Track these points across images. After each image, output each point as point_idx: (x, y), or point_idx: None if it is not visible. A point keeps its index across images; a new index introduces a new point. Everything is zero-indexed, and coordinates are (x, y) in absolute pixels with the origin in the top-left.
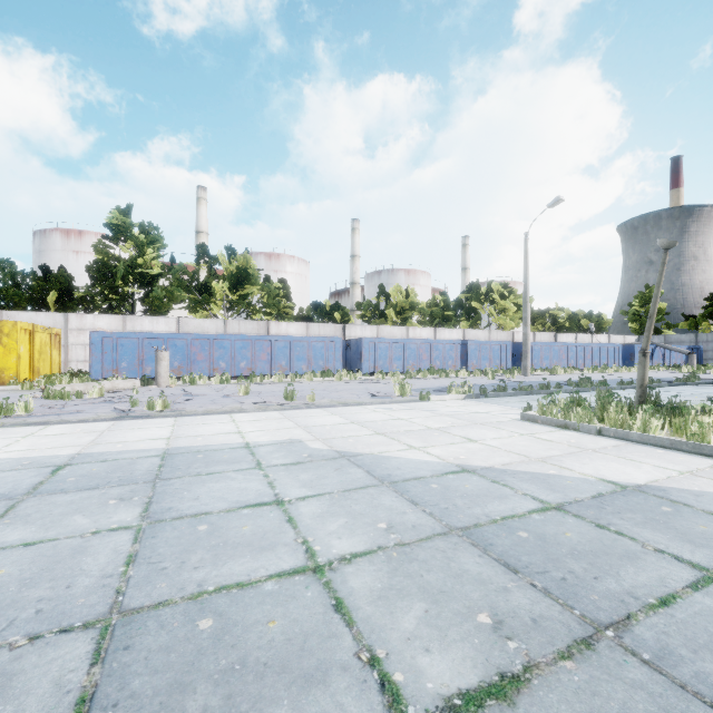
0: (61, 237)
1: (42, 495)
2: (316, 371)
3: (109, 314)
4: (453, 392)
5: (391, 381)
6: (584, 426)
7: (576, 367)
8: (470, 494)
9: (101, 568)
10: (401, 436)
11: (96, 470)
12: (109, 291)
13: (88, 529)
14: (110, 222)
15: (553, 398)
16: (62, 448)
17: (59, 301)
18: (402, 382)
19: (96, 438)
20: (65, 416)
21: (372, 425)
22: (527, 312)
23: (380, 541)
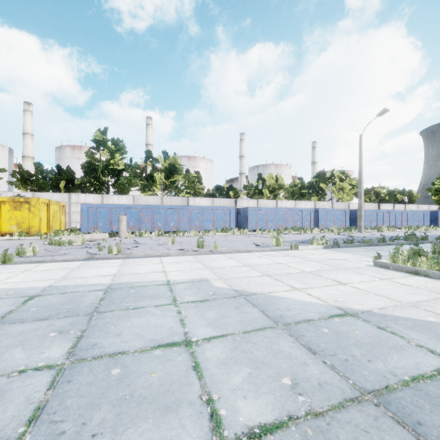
0: (70, 150)
1: (5, 324)
2: (218, 228)
3: (94, 194)
4: (315, 244)
5: (267, 235)
6: (434, 273)
7: (395, 226)
8: (363, 342)
9: (3, 426)
10: (283, 277)
11: (54, 301)
12: (94, 180)
13: (18, 366)
14: (95, 138)
15: (397, 249)
16: (42, 281)
17: (66, 186)
18: (277, 236)
19: (67, 273)
20: (56, 256)
21: (259, 267)
22: (361, 189)
23: (289, 407)
